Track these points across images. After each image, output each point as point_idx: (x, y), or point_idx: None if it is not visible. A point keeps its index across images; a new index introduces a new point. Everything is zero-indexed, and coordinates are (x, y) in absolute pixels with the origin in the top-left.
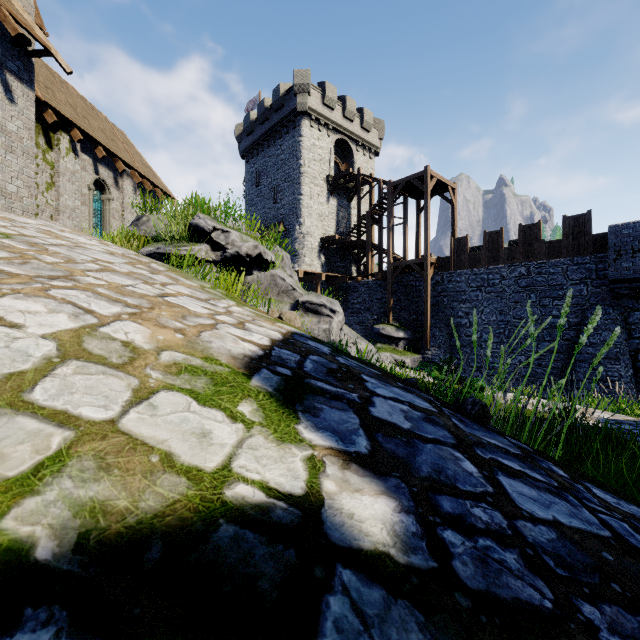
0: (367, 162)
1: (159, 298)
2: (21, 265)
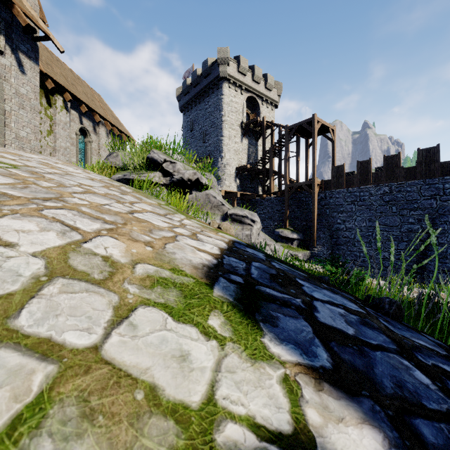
0: (269, 112)
1: (129, 214)
2: (22, 189)
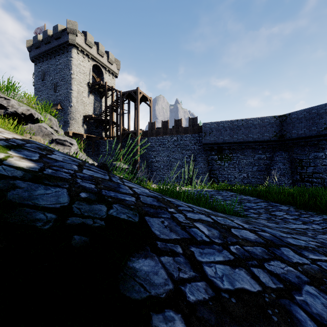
0: (111, 80)
1: None
2: None
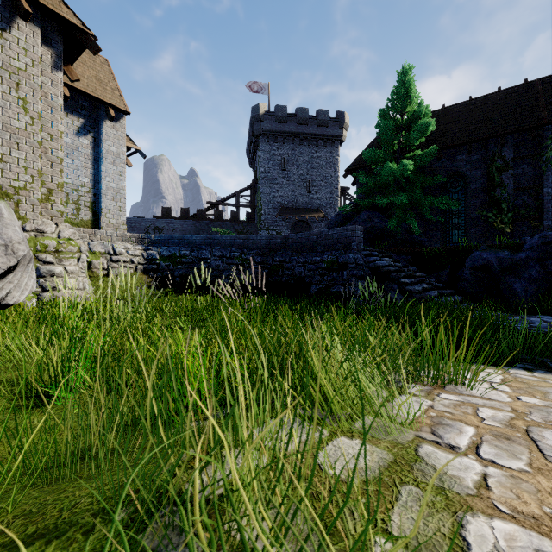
0: None
1: None
2: None
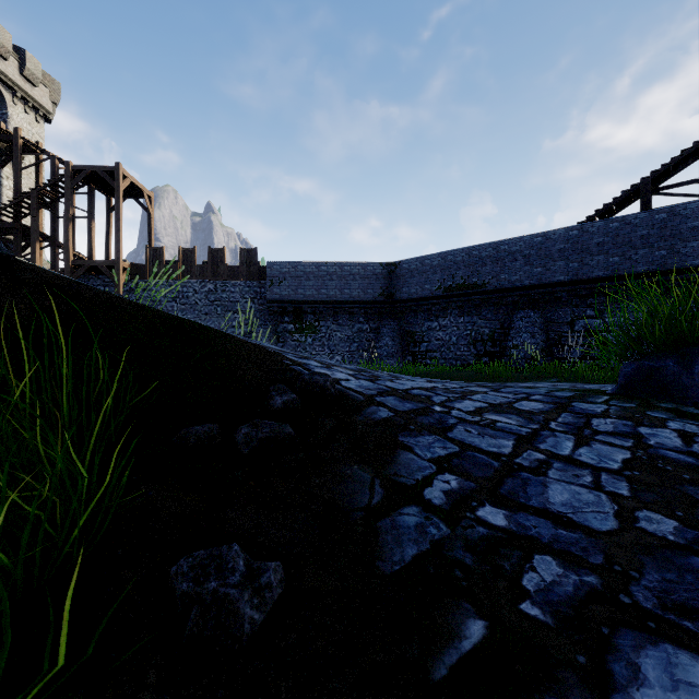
0: (32, 124)
1: None
2: None
